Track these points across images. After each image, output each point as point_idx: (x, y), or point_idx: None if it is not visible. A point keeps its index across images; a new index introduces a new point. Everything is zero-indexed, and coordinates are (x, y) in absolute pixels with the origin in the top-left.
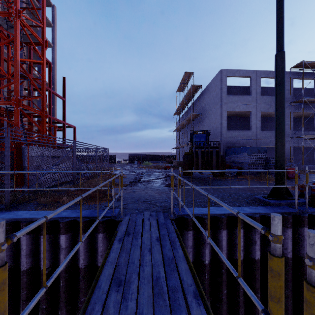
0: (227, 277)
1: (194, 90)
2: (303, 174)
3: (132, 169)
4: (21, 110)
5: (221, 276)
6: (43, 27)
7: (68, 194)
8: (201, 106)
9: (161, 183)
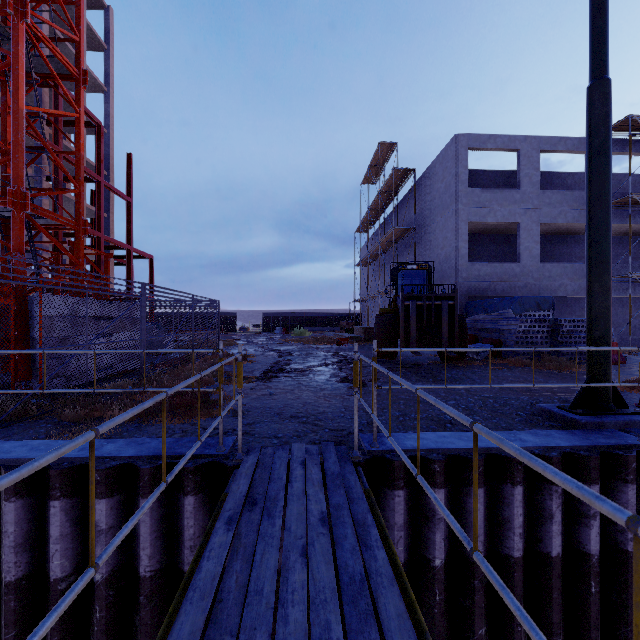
0: (484, 598)
1: (398, 179)
2: (633, 356)
3: (269, 344)
4: (28, 216)
5: (471, 595)
6: (79, 42)
7: (123, 401)
8: (413, 213)
9: (330, 374)
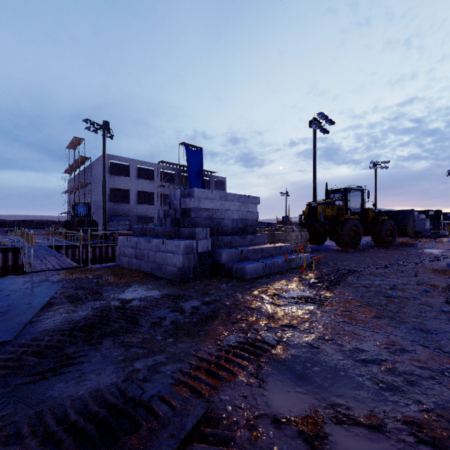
0: None
1: (84, 159)
2: None
3: (0, 237)
4: None
5: None
6: None
7: None
8: (92, 175)
9: (42, 241)
